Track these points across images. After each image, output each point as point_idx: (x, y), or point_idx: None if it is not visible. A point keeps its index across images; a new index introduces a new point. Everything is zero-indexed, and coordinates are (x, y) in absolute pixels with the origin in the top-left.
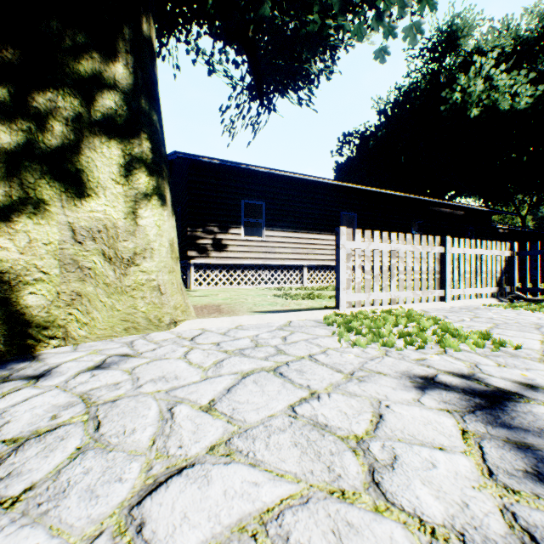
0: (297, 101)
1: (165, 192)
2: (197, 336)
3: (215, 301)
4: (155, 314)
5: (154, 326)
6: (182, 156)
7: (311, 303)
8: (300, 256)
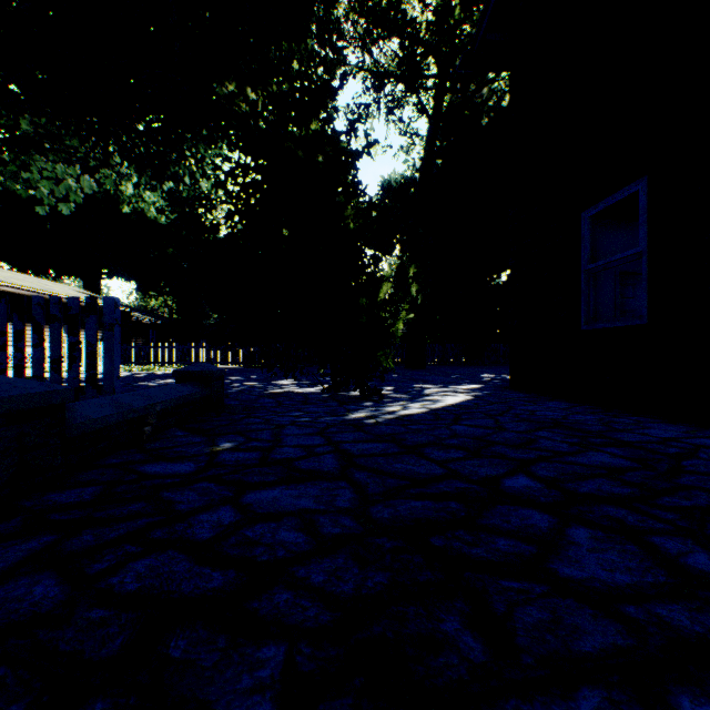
0: None
1: None
2: None
3: None
4: None
5: None
6: None
7: None
8: None
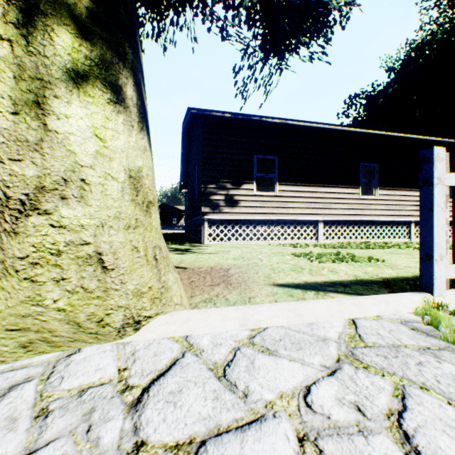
0: (309, 57)
1: (119, 79)
2: (160, 376)
3: (224, 261)
4: (90, 312)
5: (88, 335)
6: (195, 112)
7: (349, 268)
8: (314, 211)
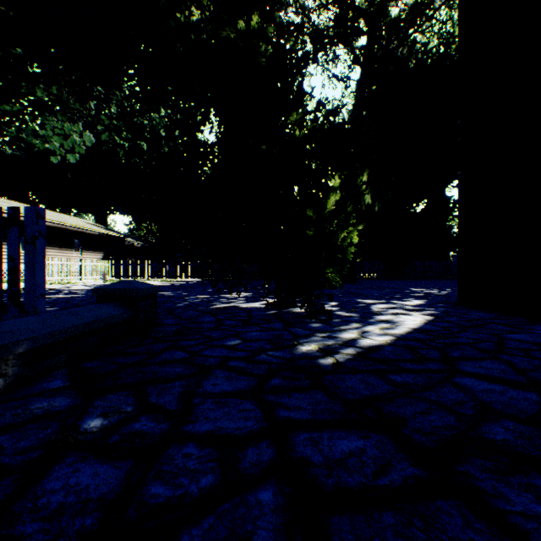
0: None
1: None
2: None
3: None
4: None
5: None
6: None
7: None
8: None
